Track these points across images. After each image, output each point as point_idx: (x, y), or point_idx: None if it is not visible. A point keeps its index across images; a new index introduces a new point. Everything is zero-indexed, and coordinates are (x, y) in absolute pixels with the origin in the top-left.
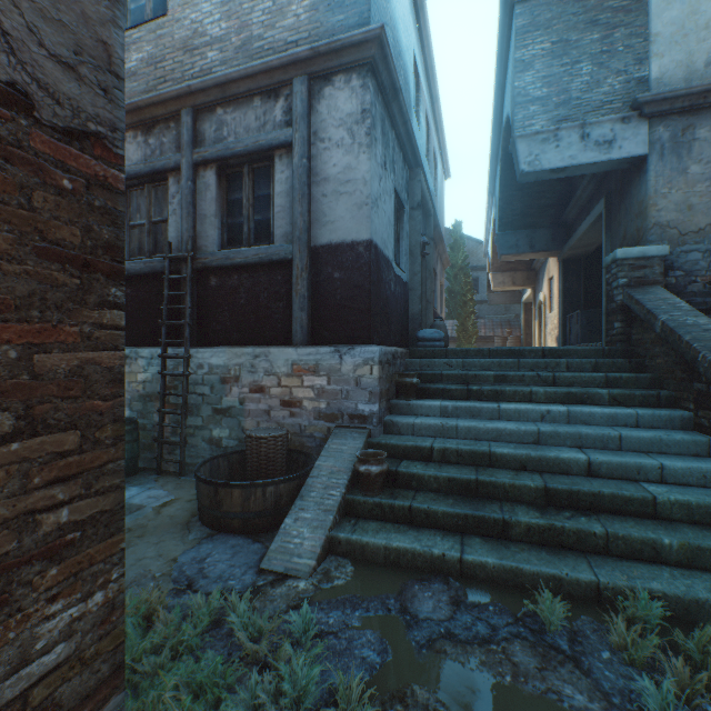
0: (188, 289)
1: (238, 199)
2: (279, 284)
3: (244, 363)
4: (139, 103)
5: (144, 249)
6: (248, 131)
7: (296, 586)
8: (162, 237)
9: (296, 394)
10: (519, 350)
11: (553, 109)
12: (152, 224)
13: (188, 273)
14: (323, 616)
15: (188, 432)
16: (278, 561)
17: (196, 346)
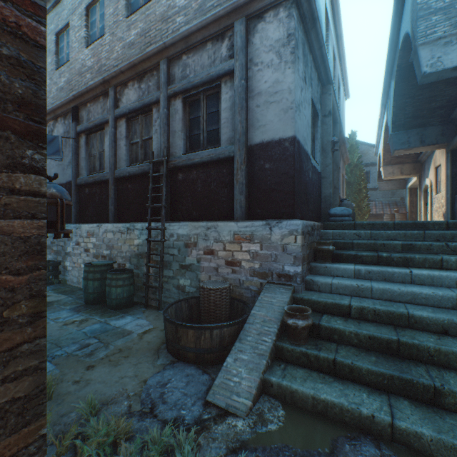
0: (164, 182)
1: (196, 118)
2: (224, 176)
3: (200, 233)
4: (134, 62)
5: (139, 158)
6: (203, 68)
7: (234, 425)
8: (149, 149)
9: (236, 257)
10: (422, 223)
11: (456, 15)
12: (143, 141)
13: (164, 172)
14: None
15: (164, 280)
16: (220, 396)
17: (169, 221)
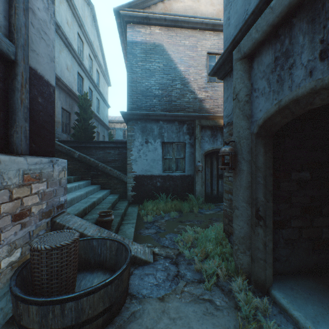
0: None
1: None
2: None
3: None
4: None
5: None
6: None
7: (158, 250)
8: None
9: (27, 204)
10: None
11: None
12: None
13: None
14: (166, 242)
15: None
16: (149, 256)
17: None
